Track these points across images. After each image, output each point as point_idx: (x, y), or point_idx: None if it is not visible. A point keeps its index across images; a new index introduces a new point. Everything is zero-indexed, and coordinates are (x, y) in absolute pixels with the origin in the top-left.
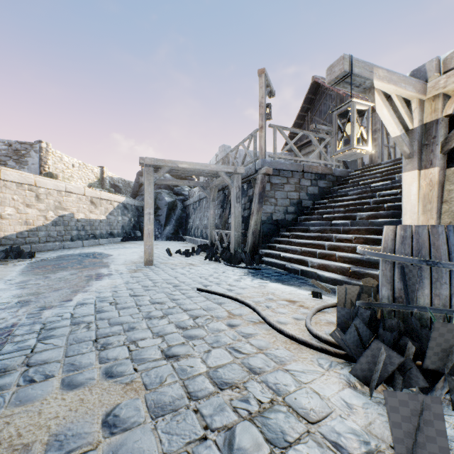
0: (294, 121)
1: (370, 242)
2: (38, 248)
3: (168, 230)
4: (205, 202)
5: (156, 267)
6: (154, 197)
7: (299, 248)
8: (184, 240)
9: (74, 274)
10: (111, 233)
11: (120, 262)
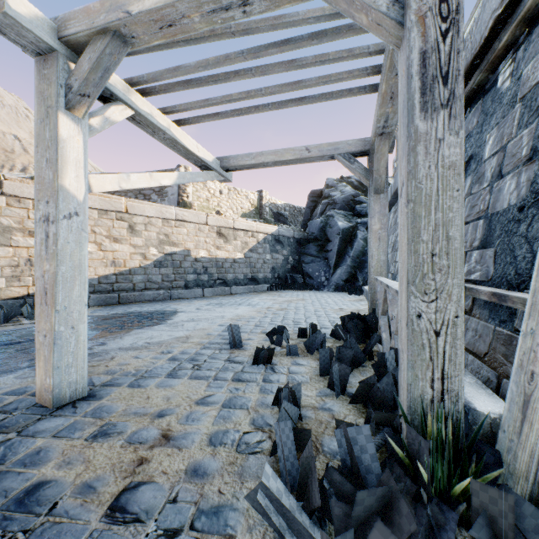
0: None
1: None
2: (131, 298)
3: (338, 274)
4: (391, 215)
5: None
6: (323, 223)
7: None
8: (361, 292)
9: None
10: (253, 278)
11: None
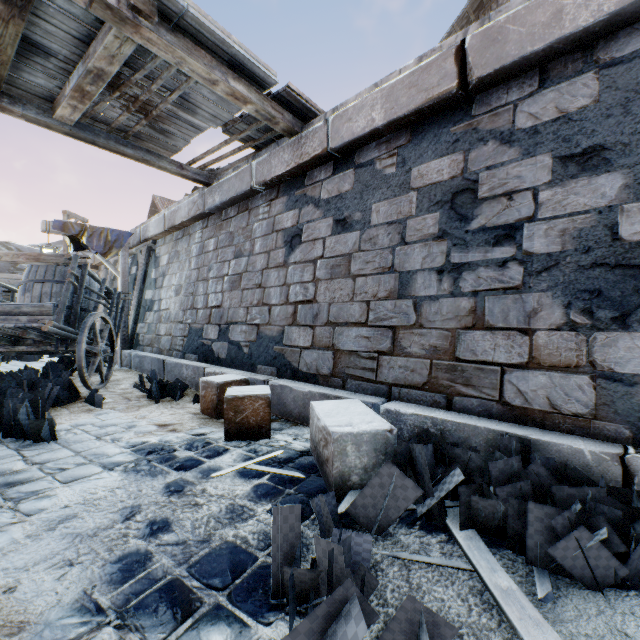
0: None
1: None
2: None
3: None
4: None
5: None
6: None
7: None
8: None
9: None
10: None
11: None
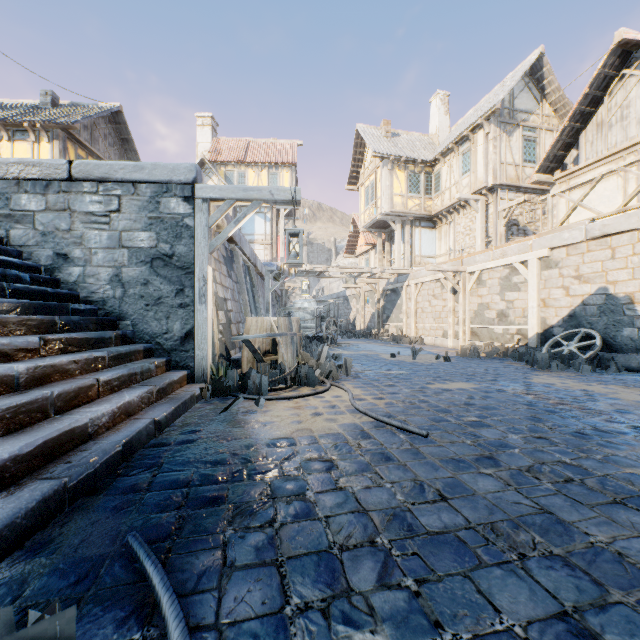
0: None
1: (74, 347)
2: None
3: None
4: None
5: None
6: None
7: None
8: None
9: None
10: None
11: None
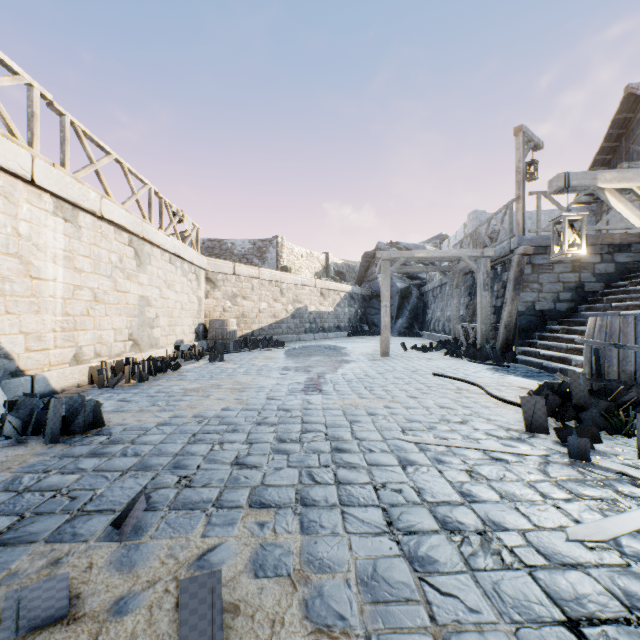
0: (593, 159)
1: None
2: (282, 339)
3: (400, 323)
4: (448, 288)
5: (392, 359)
6: None
7: (564, 345)
8: (421, 336)
9: (325, 358)
10: (338, 327)
11: (358, 353)
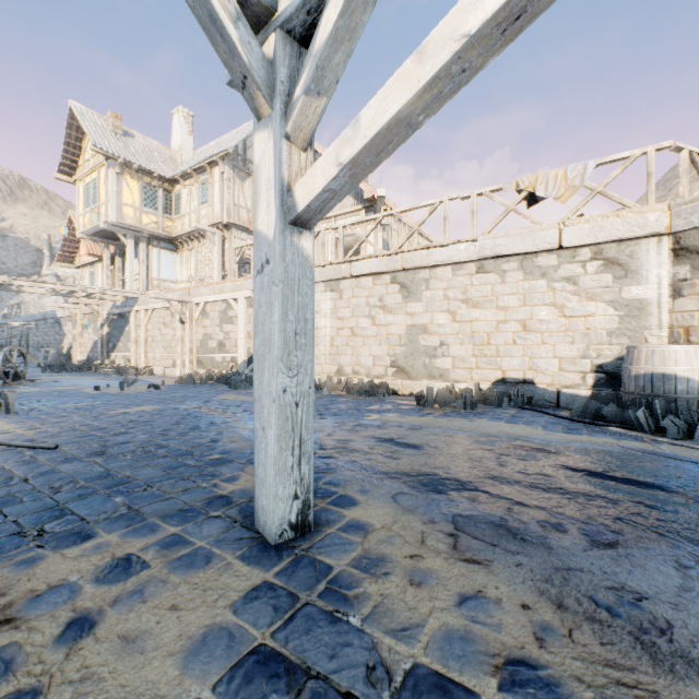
0: None
1: None
2: None
3: None
4: None
5: (218, 508)
6: None
7: None
8: None
9: (375, 447)
10: None
11: (468, 521)
